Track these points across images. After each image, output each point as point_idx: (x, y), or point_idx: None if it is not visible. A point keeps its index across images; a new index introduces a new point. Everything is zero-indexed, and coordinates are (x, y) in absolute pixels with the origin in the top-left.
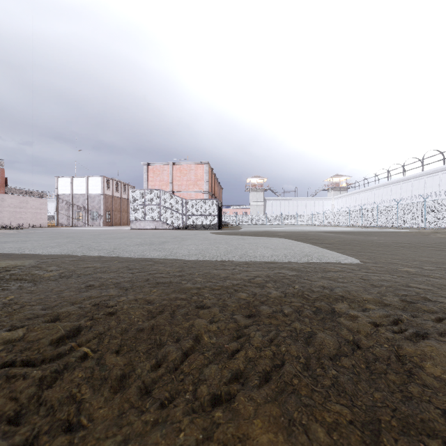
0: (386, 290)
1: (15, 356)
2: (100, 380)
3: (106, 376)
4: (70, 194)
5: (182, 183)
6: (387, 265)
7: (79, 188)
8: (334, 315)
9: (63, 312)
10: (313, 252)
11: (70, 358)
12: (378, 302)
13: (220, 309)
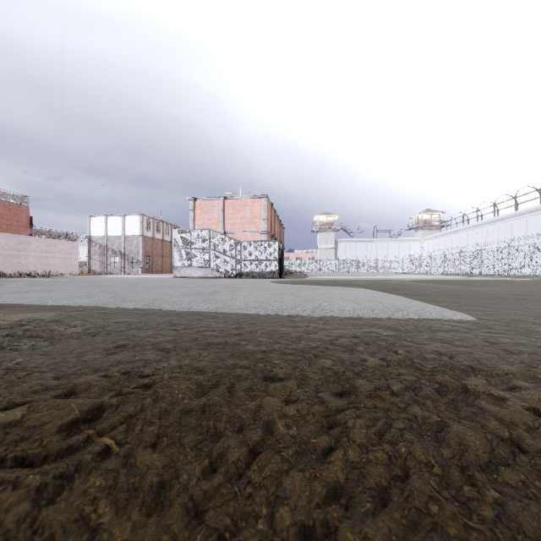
0: (531, 359)
1: (6, 450)
2: (127, 491)
3: (136, 485)
4: (104, 236)
5: (235, 222)
6: (514, 324)
7: (114, 229)
8: (467, 395)
9: (82, 383)
10: (408, 305)
11: (84, 455)
12: (529, 377)
13: (298, 382)
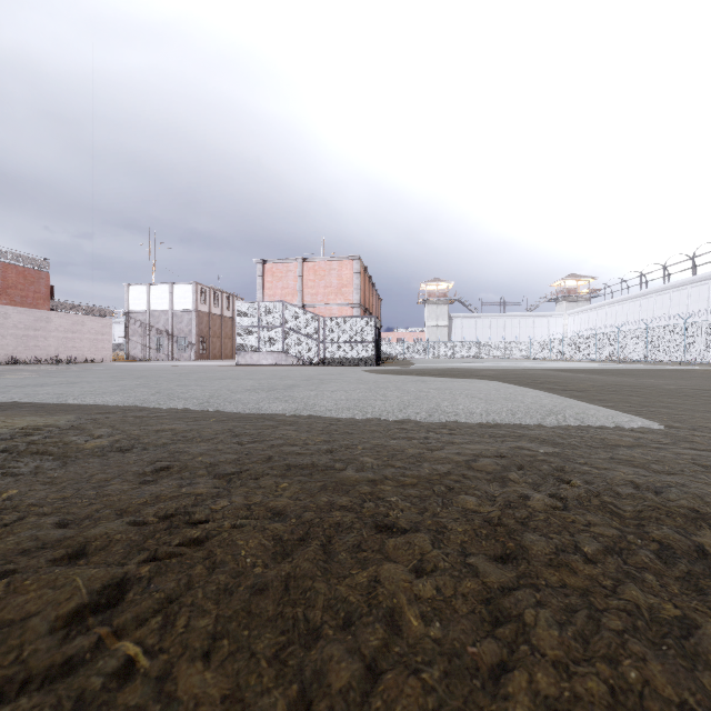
0: None
1: None
2: None
3: None
4: (145, 310)
5: (317, 291)
6: None
7: (159, 302)
8: (708, 564)
9: (97, 537)
10: (563, 406)
11: (89, 678)
12: None
13: (432, 537)
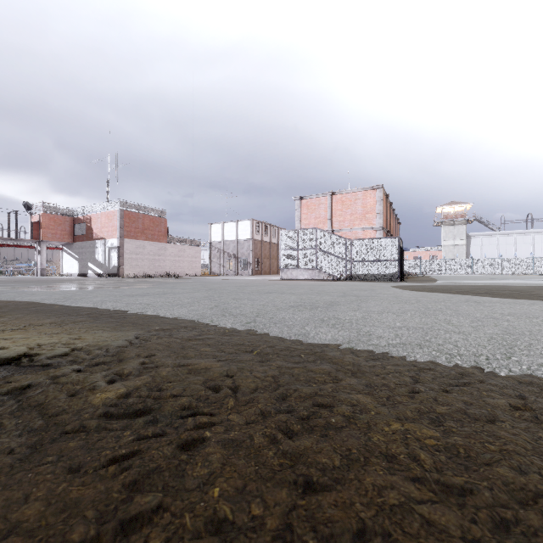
0: None
1: None
2: None
3: None
4: (221, 241)
5: (344, 218)
6: None
7: (229, 234)
8: None
9: None
10: None
11: None
12: None
13: None
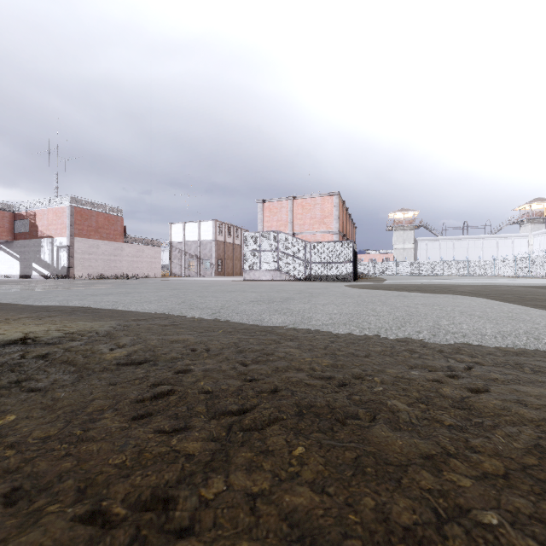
0: None
1: None
2: None
3: None
4: (182, 241)
5: (304, 222)
6: None
7: (191, 234)
8: None
9: None
10: None
11: None
12: None
13: None
